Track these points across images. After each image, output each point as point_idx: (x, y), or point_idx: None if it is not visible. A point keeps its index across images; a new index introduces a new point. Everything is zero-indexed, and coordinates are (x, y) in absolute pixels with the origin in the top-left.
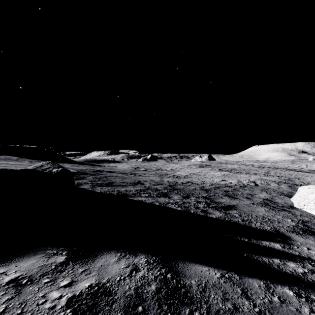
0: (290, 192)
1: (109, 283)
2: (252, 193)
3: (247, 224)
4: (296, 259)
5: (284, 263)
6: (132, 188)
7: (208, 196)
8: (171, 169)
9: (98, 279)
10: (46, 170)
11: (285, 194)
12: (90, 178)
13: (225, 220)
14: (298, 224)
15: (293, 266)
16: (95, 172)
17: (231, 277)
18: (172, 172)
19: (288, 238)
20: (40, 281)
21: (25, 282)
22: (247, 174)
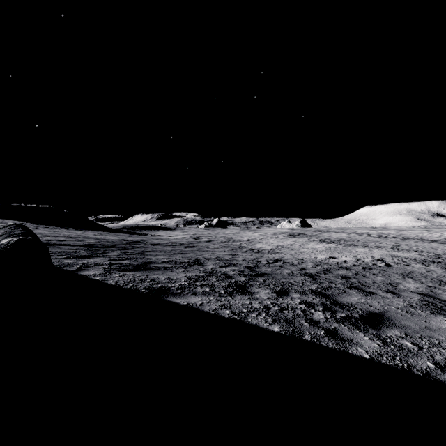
0: None
1: None
2: (391, 281)
3: None
4: None
5: None
6: (182, 273)
7: (322, 290)
8: (248, 239)
9: None
10: None
11: None
12: (113, 254)
13: (398, 369)
14: None
15: None
16: (129, 243)
17: None
18: (249, 243)
19: None
20: None
21: None
22: (366, 247)
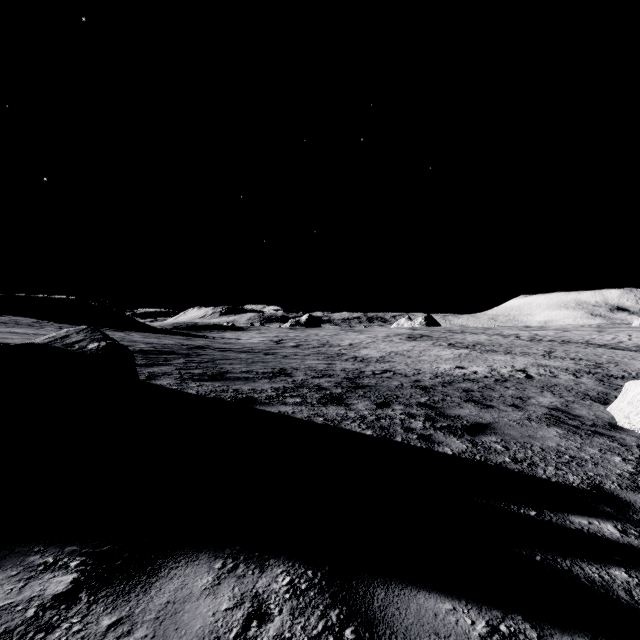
0: (603, 393)
1: None
2: (523, 395)
3: (526, 469)
4: None
5: None
6: (267, 384)
7: (431, 402)
8: (350, 343)
9: None
10: (74, 346)
11: (592, 397)
12: (178, 363)
13: (474, 461)
14: None
15: None
16: (191, 349)
17: (516, 633)
18: (351, 349)
19: (628, 506)
20: None
21: None
22: (508, 354)
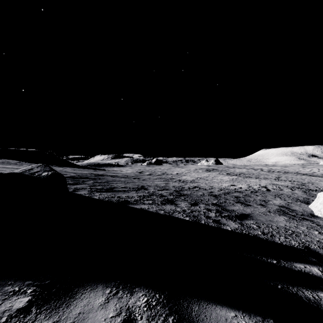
0: (306, 198)
1: None
2: (266, 199)
3: (269, 238)
4: None
5: None
6: (135, 194)
7: (219, 203)
8: (177, 173)
9: None
10: (35, 174)
11: (301, 200)
12: (90, 183)
13: (242, 233)
14: None
15: None
16: (96, 176)
17: None
18: (177, 176)
19: None
20: None
21: None
22: (257, 178)
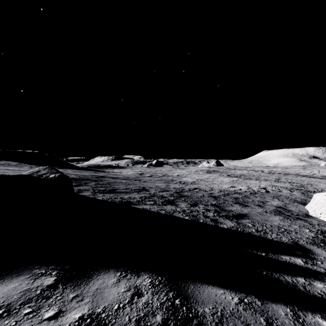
0: (304, 199)
1: (104, 313)
2: (264, 200)
3: (262, 235)
4: (322, 278)
5: (310, 283)
6: (136, 195)
7: (218, 204)
8: (177, 174)
9: (91, 308)
10: (43, 176)
11: (298, 201)
12: (92, 184)
13: (237, 231)
14: (317, 235)
15: (321, 286)
16: (98, 177)
17: (251, 302)
18: (178, 178)
19: (309, 251)
20: (19, 311)
21: (0, 314)
22: (257, 180)
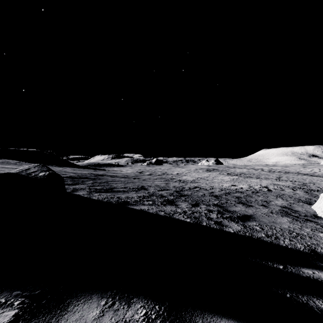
0: (308, 199)
1: None
2: (267, 200)
3: (274, 241)
4: None
5: None
6: (134, 194)
7: (220, 204)
8: (177, 173)
9: None
10: (31, 174)
11: (303, 201)
12: (89, 183)
13: (245, 236)
14: None
15: None
16: (96, 176)
17: None
18: (178, 176)
19: None
20: None
21: None
22: (258, 179)
